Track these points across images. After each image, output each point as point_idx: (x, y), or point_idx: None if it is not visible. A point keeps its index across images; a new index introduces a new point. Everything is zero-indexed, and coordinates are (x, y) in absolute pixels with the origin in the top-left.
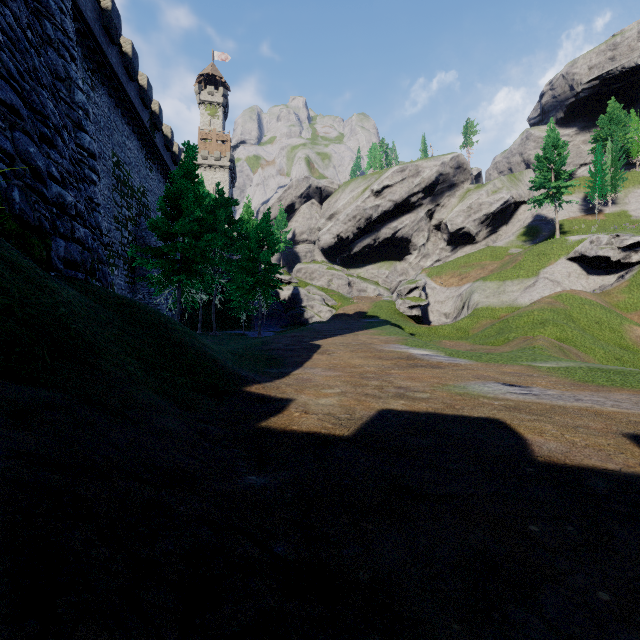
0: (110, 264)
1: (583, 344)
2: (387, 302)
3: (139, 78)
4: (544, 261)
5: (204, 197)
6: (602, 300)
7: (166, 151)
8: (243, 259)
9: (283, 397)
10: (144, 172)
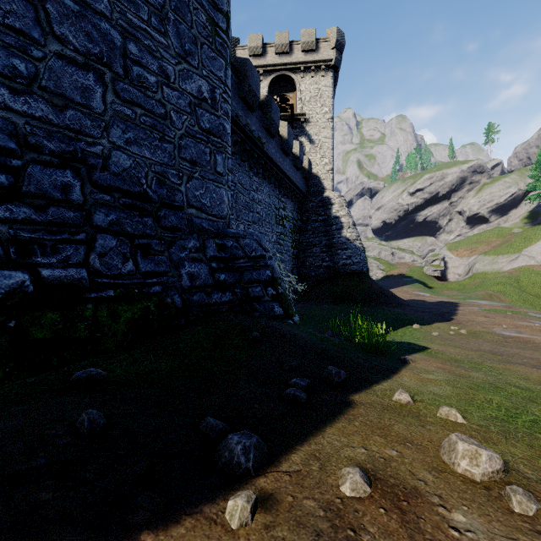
0: None
1: (510, 294)
2: (418, 268)
3: None
4: (527, 243)
5: None
6: None
7: None
8: None
9: None
10: None
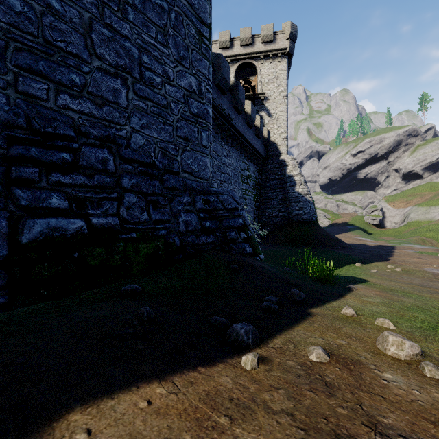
0: None
1: None
2: (359, 217)
3: None
4: None
5: None
6: None
7: None
8: None
9: None
10: None
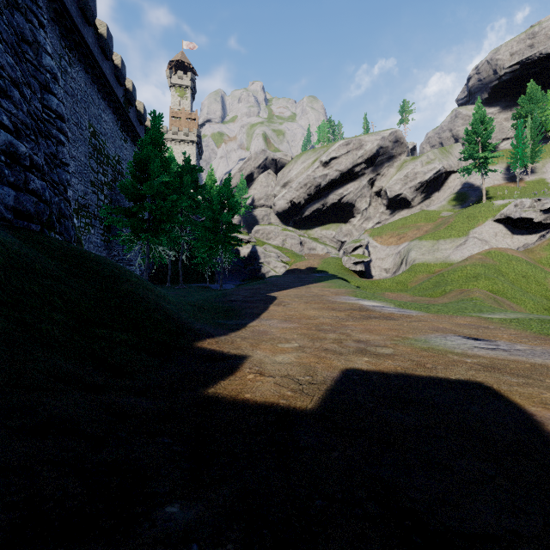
0: (87, 224)
1: (514, 296)
2: (334, 259)
3: (114, 58)
4: (473, 222)
5: (170, 162)
6: (526, 257)
7: (139, 125)
8: (207, 220)
9: (237, 353)
10: (119, 143)
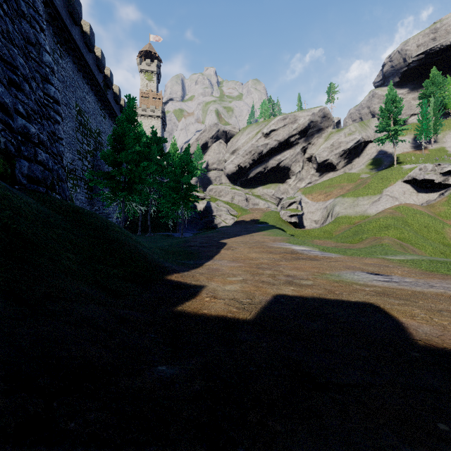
0: (74, 184)
1: (417, 242)
2: (273, 212)
3: (95, 51)
4: (386, 183)
5: (141, 135)
6: (428, 211)
7: (115, 104)
8: (170, 181)
9: (197, 284)
10: (99, 119)
